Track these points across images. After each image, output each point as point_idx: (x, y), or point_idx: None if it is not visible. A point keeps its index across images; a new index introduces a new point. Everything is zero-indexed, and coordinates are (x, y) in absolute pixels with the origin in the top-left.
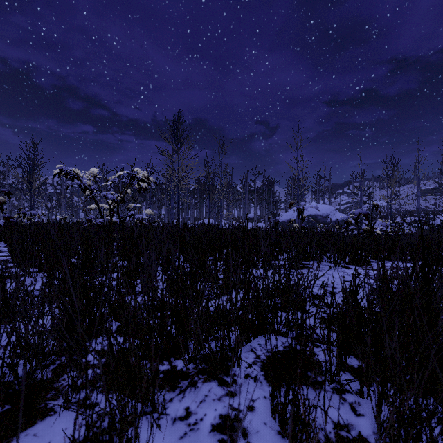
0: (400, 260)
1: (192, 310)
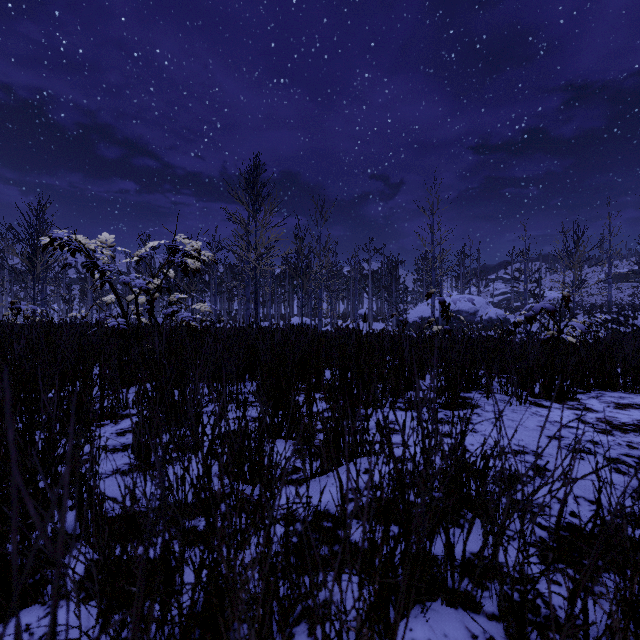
0: (620, 389)
1: (235, 594)
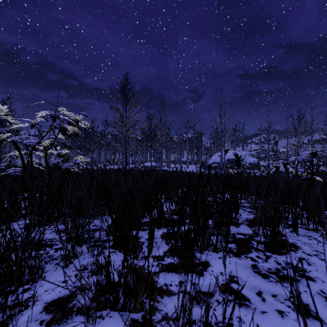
0: None
1: None
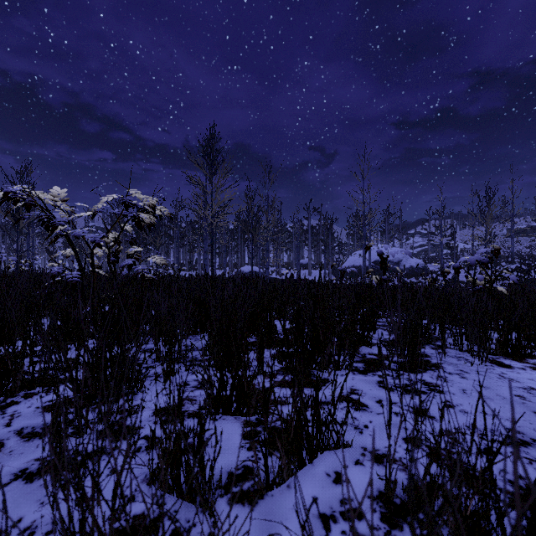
0: None
1: None
